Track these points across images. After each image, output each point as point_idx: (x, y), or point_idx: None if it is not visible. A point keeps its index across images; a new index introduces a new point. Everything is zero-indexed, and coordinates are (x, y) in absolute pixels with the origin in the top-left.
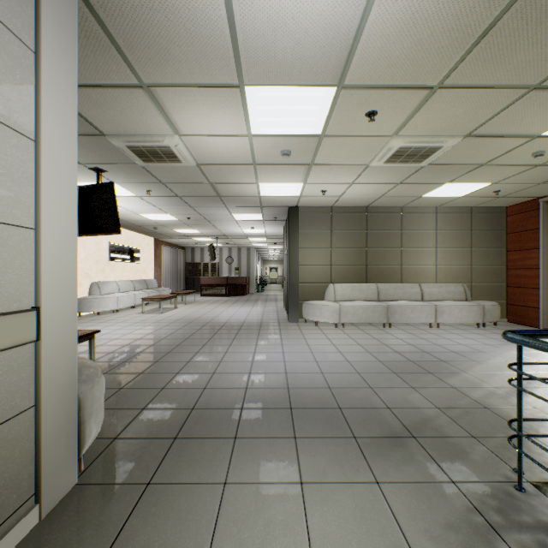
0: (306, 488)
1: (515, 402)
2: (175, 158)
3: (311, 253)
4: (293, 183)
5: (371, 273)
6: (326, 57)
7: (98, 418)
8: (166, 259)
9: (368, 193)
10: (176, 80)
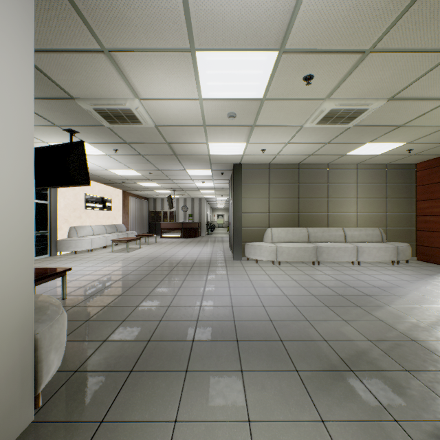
0: (254, 427)
1: (439, 335)
2: (137, 120)
3: (252, 202)
4: (237, 143)
5: (302, 219)
6: (270, 21)
7: (58, 354)
8: (133, 207)
9: (300, 152)
10: (134, 45)
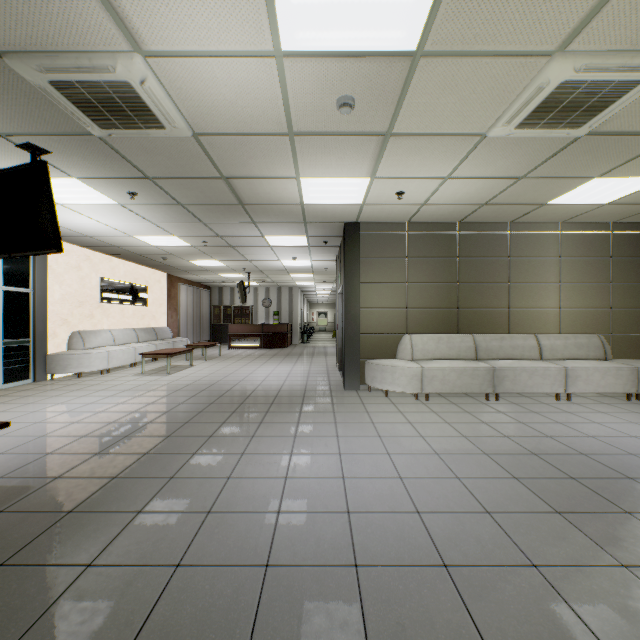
0: None
1: None
2: (151, 118)
3: (377, 289)
4: (354, 178)
5: (464, 319)
6: None
7: None
8: (184, 300)
9: (467, 198)
10: None
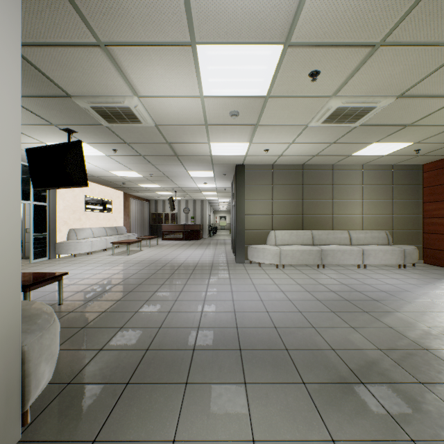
0: None
1: None
2: (136, 119)
3: (255, 204)
4: (240, 143)
5: (306, 221)
6: (275, 11)
7: (48, 366)
8: (134, 209)
9: (305, 152)
10: (131, 38)
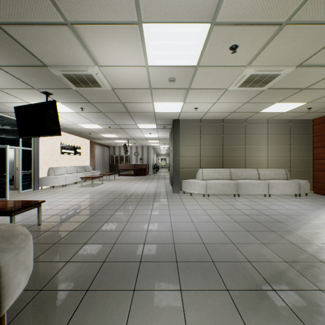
0: None
1: None
2: (97, 84)
3: (187, 148)
4: (176, 103)
5: (225, 162)
6: None
7: (23, 278)
8: (97, 153)
9: (225, 110)
10: (91, 18)
